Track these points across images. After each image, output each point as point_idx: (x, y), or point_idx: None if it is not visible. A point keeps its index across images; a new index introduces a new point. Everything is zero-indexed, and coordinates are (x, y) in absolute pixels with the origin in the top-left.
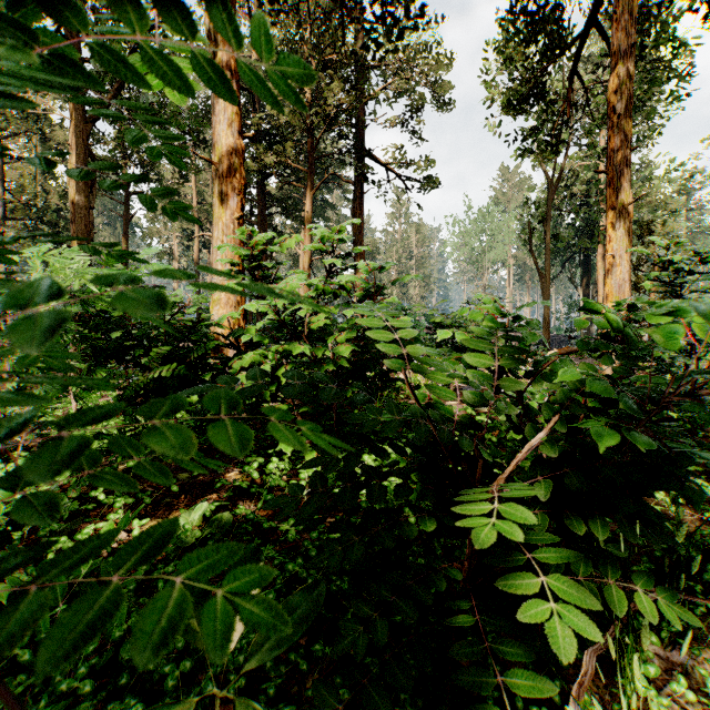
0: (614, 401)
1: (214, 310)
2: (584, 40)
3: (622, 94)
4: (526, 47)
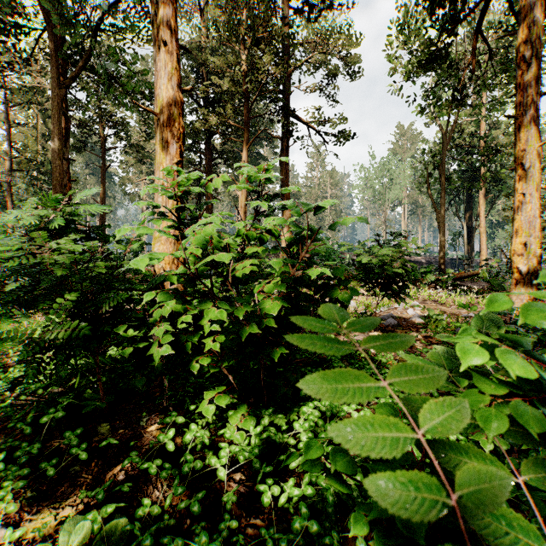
0: None
1: (155, 246)
2: None
3: (533, 43)
4: (436, 8)
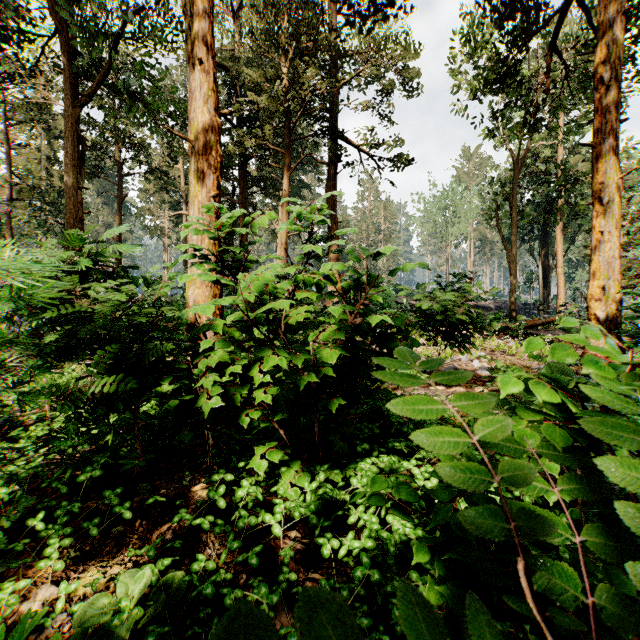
0: None
1: (190, 290)
2: (564, 12)
3: (612, 63)
4: (504, 21)
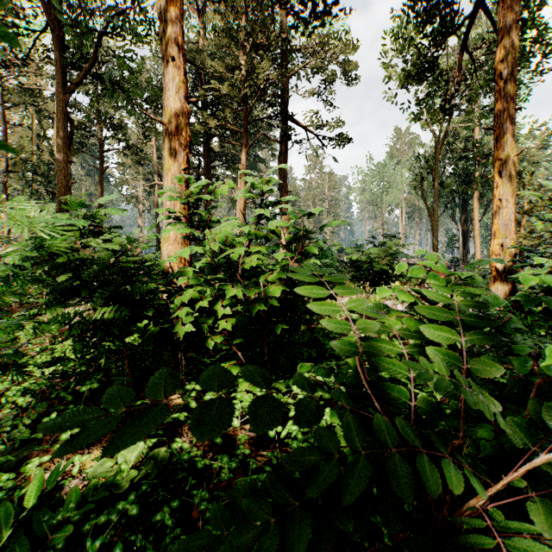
0: None
1: (164, 246)
2: (472, 19)
3: (509, 62)
4: (424, 25)
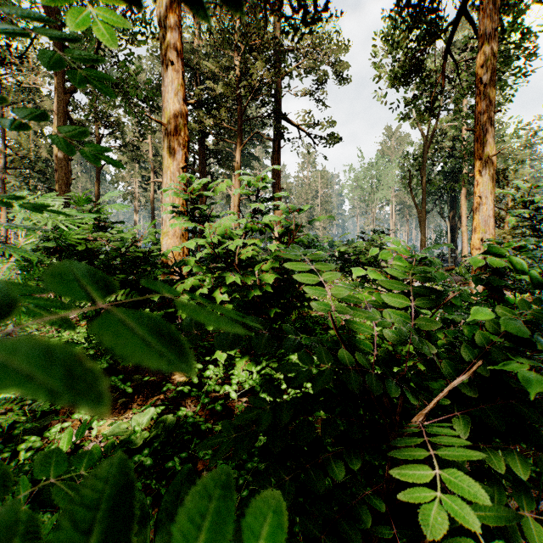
0: (527, 341)
1: (164, 240)
2: (455, 26)
3: (488, 68)
4: (410, 31)
